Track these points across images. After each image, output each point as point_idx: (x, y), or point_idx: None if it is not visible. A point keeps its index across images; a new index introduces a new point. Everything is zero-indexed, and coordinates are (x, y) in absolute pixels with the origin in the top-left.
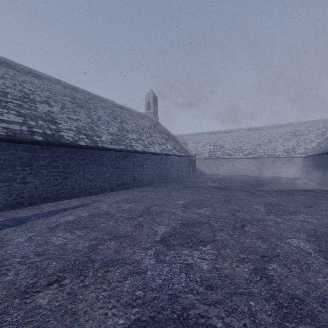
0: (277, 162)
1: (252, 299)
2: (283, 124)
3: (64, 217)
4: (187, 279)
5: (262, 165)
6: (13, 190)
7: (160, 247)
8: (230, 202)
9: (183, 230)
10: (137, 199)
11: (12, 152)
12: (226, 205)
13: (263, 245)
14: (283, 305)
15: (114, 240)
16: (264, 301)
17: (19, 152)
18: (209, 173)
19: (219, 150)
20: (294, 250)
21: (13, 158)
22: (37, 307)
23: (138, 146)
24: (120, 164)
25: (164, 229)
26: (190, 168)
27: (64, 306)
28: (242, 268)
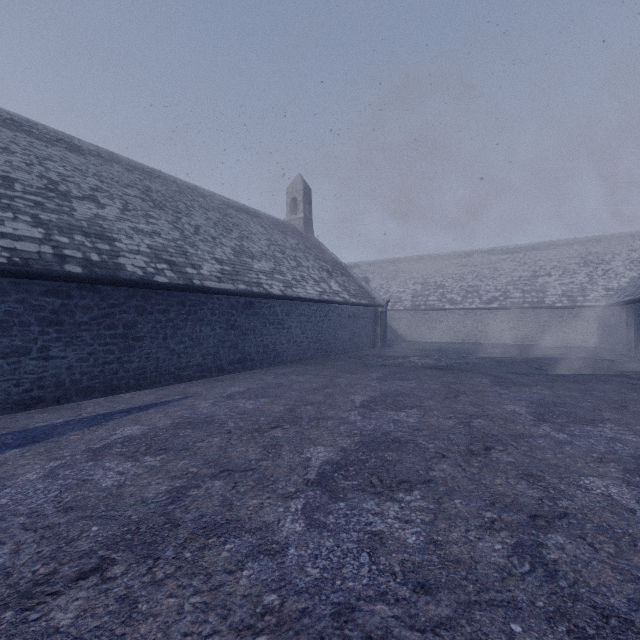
0: (548, 317)
1: (517, 617)
2: (560, 242)
3: (123, 427)
4: (373, 567)
5: (519, 323)
6: (23, 373)
7: (316, 494)
8: (458, 397)
9: (363, 458)
10: (271, 390)
11: (20, 297)
12: (451, 405)
13: (531, 491)
14: (586, 632)
15: (220, 478)
16: (542, 623)
17: (35, 298)
18: (414, 339)
19: (434, 293)
20: (599, 504)
21: (23, 309)
22: (49, 630)
23: (272, 286)
24: (238, 320)
25: (324, 454)
26: (377, 328)
27: (109, 630)
28: (490, 544)
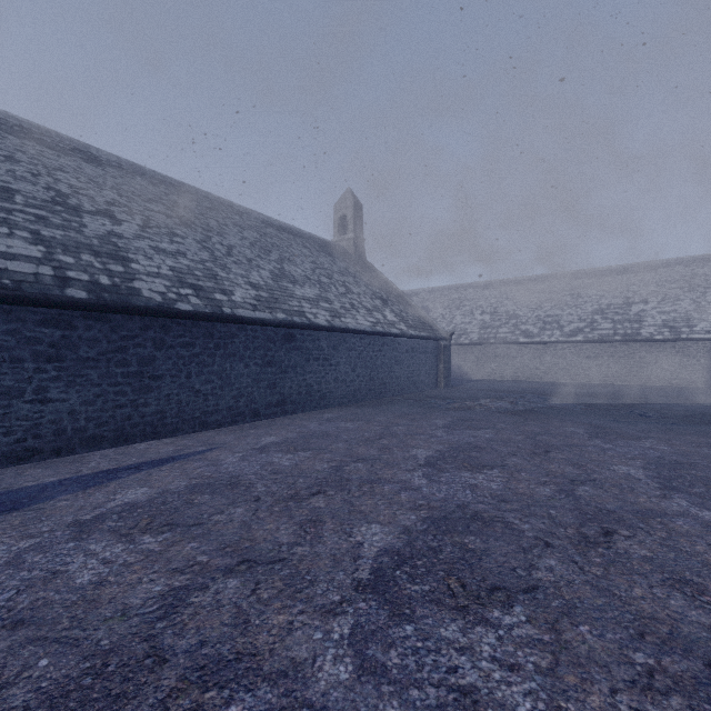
0: (645, 352)
1: None
2: (659, 263)
3: (126, 489)
4: None
5: (608, 359)
6: (14, 419)
7: (371, 607)
8: (549, 453)
9: (434, 545)
10: (314, 441)
11: (11, 327)
12: (542, 464)
13: (694, 611)
14: None
15: (237, 574)
16: None
17: (29, 329)
18: (482, 378)
19: (505, 324)
20: None
21: (14, 342)
22: None
23: (317, 315)
24: (276, 356)
25: (380, 537)
26: (439, 365)
27: None
28: None
